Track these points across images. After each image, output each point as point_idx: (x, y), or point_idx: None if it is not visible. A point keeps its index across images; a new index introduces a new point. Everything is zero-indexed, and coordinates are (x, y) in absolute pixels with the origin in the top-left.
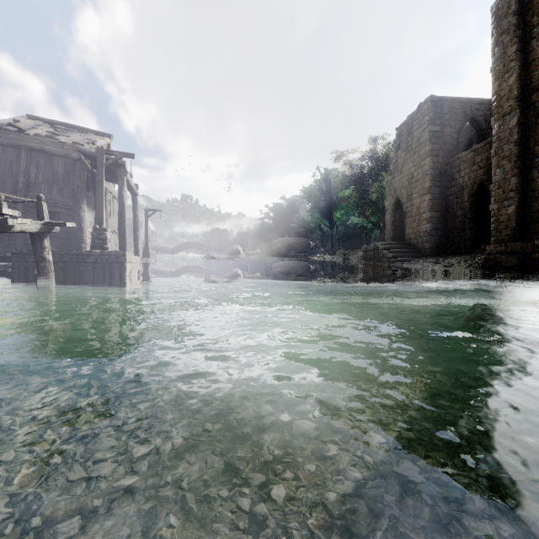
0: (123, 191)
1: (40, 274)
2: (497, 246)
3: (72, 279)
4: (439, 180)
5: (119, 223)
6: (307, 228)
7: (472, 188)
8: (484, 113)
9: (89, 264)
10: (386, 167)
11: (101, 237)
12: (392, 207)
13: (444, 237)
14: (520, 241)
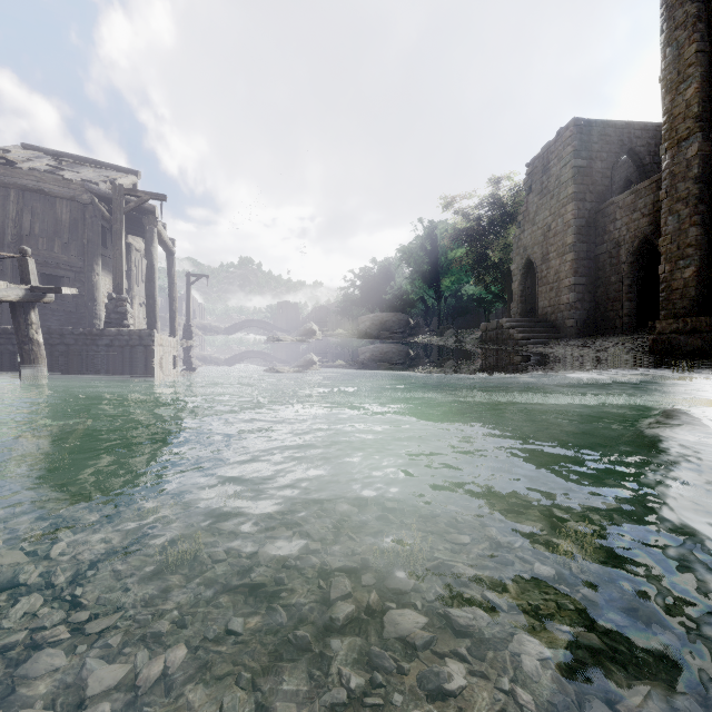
0: (152, 247)
1: (24, 362)
2: (671, 322)
3: (77, 368)
4: (586, 234)
5: (146, 291)
6: (406, 301)
7: (631, 243)
8: (647, 142)
9: (102, 347)
10: (512, 217)
11: (119, 309)
12: (521, 271)
13: (592, 311)
14: (701, 315)
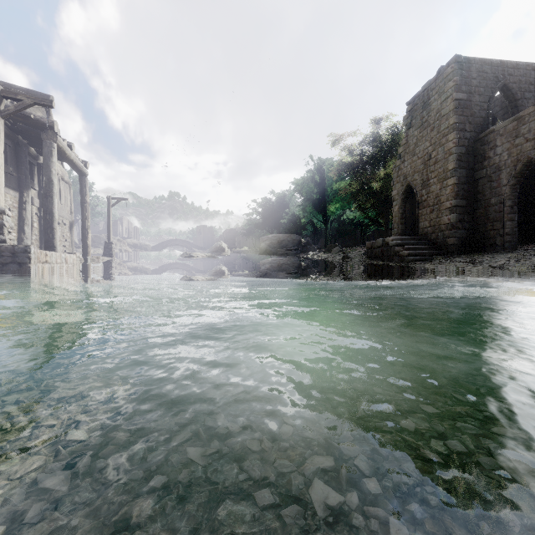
0: (50, 162)
1: None
2: None
3: None
4: (465, 160)
5: (43, 207)
6: (298, 224)
7: (514, 167)
8: (519, 79)
9: None
10: (390, 152)
11: None
12: (402, 196)
13: (471, 230)
14: None
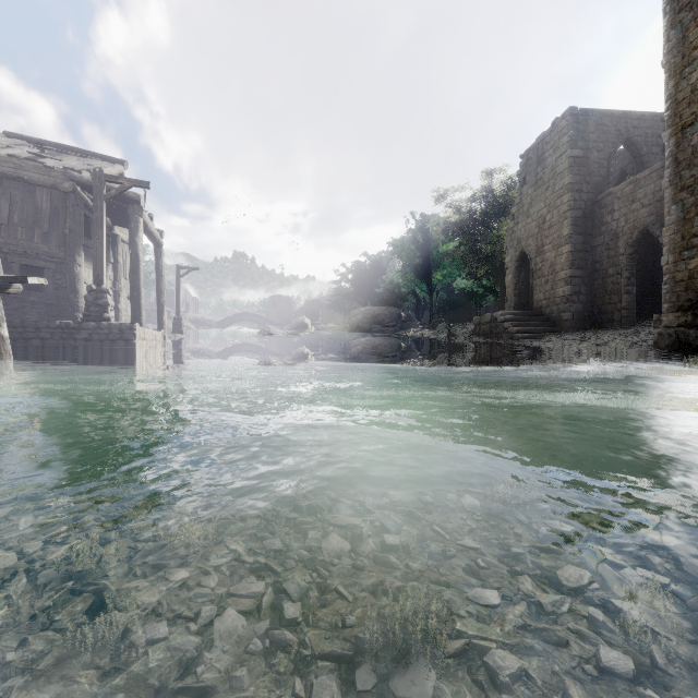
0: (137, 238)
1: None
2: (679, 315)
3: (53, 363)
4: (582, 225)
5: (131, 283)
6: (398, 294)
7: (630, 235)
8: (645, 132)
9: (80, 341)
10: (505, 210)
11: (99, 302)
12: (515, 264)
13: (589, 304)
14: None
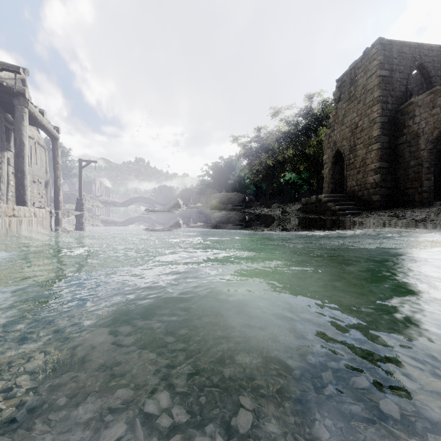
0: (21, 126)
1: None
2: None
3: None
4: (388, 128)
5: (15, 166)
6: (243, 184)
7: (431, 134)
8: (433, 59)
9: None
10: (321, 123)
11: None
12: (332, 160)
13: (393, 188)
14: None
